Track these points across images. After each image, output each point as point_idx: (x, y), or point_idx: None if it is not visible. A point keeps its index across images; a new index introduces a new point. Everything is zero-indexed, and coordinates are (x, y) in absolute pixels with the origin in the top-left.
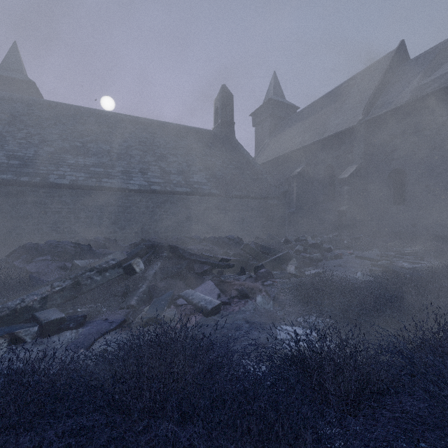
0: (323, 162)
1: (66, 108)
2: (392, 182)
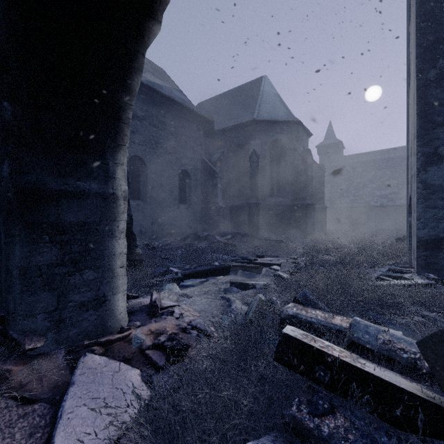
0: None
1: (368, 161)
2: None
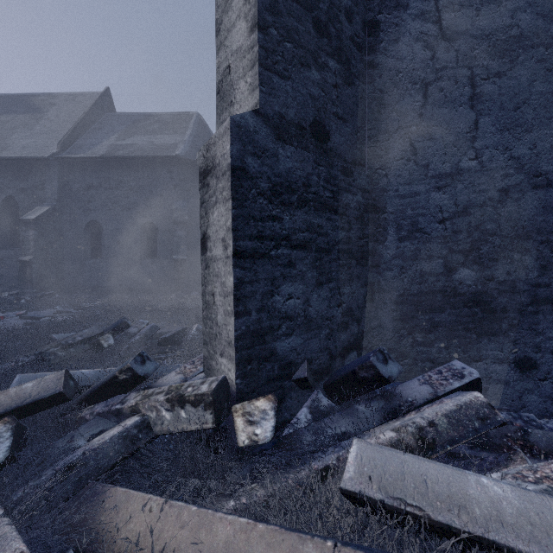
0: (1, 191)
1: None
2: (90, 233)
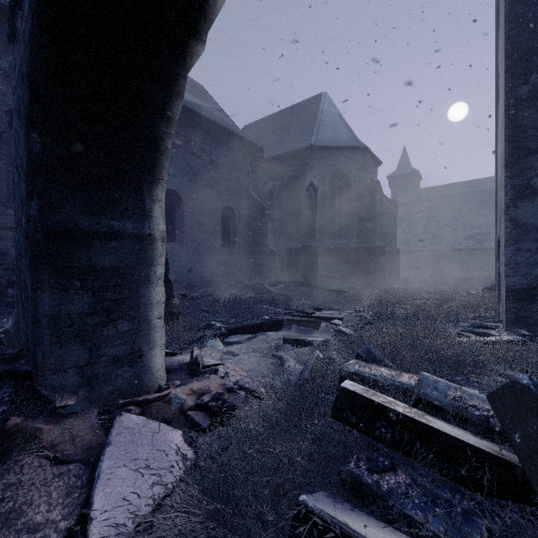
0: None
1: (451, 195)
2: None
